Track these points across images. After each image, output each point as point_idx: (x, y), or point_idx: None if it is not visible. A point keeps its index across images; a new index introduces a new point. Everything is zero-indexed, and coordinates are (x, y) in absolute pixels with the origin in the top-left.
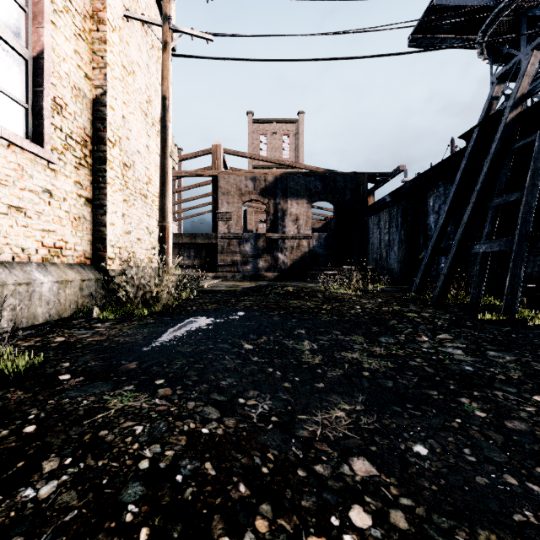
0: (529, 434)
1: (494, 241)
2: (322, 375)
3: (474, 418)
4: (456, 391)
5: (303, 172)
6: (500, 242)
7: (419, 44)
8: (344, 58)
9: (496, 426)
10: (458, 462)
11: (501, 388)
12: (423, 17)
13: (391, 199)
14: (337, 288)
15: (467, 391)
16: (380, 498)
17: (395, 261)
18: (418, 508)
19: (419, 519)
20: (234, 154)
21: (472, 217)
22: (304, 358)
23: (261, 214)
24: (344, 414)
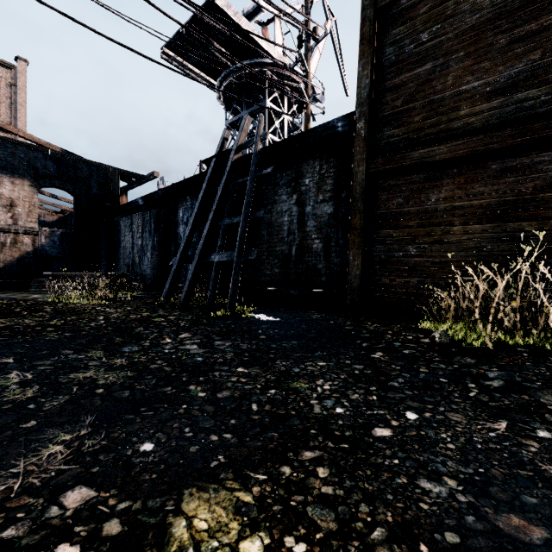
0: (231, 398)
1: (224, 253)
2: (36, 411)
3: (197, 399)
4: (187, 382)
5: (23, 142)
6: (228, 254)
7: (172, 61)
8: (84, 25)
9: (211, 400)
10: (179, 443)
11: (219, 369)
12: (175, 37)
13: (145, 203)
14: (76, 297)
15: (196, 378)
16: (95, 518)
17: (148, 266)
18: (135, 504)
19: (135, 514)
20: None
21: (210, 231)
22: (6, 396)
23: None
24: (62, 447)
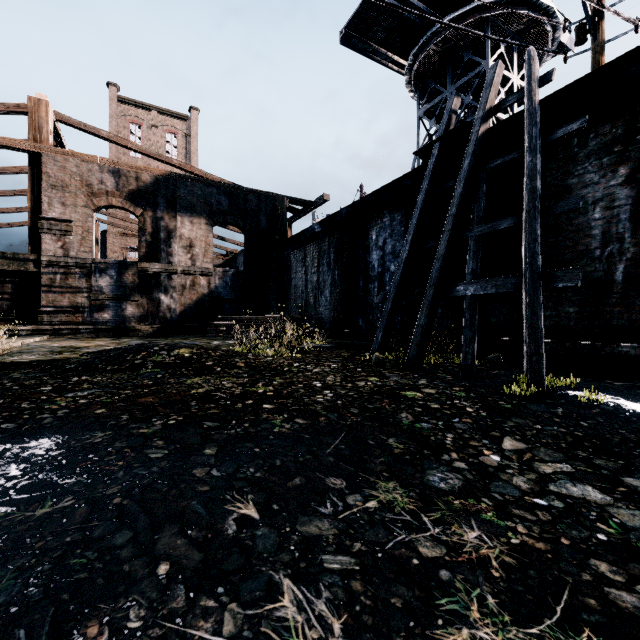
0: None
1: (487, 281)
2: None
3: None
4: None
5: (200, 178)
6: (496, 282)
7: (352, 45)
8: None
9: None
10: None
11: None
12: (360, 9)
13: (323, 229)
14: (262, 347)
15: None
16: None
17: (326, 308)
18: None
19: None
20: (78, 127)
21: (449, 249)
22: None
23: (133, 239)
24: None
